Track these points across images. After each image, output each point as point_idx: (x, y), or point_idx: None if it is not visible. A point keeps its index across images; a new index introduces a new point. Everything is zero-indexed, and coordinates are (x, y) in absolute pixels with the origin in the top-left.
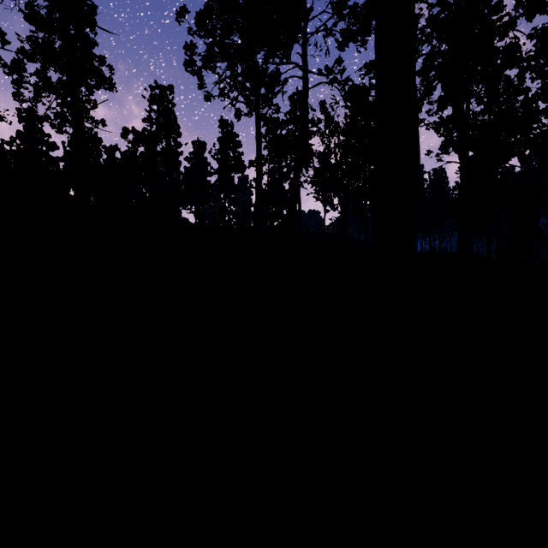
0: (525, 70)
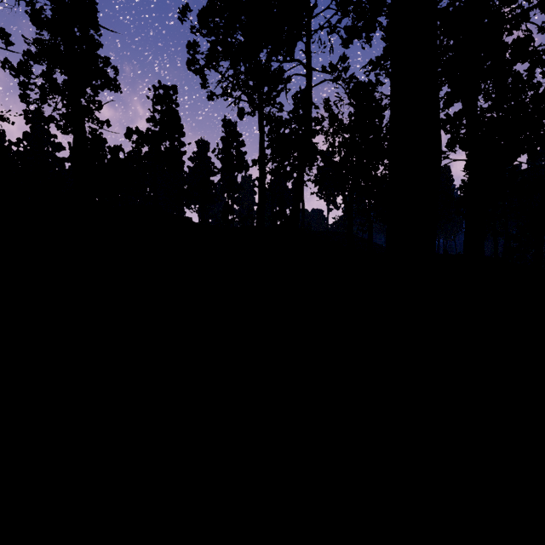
0: (535, 65)
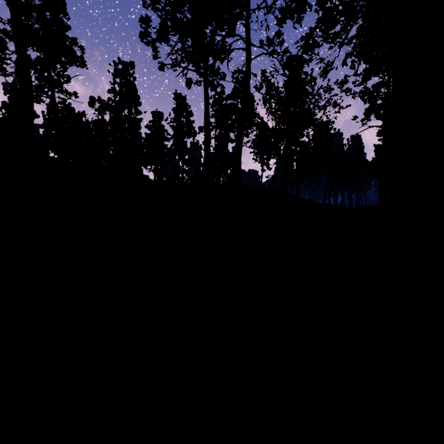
0: None
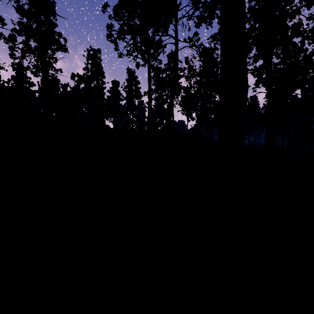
0: (305, 38)
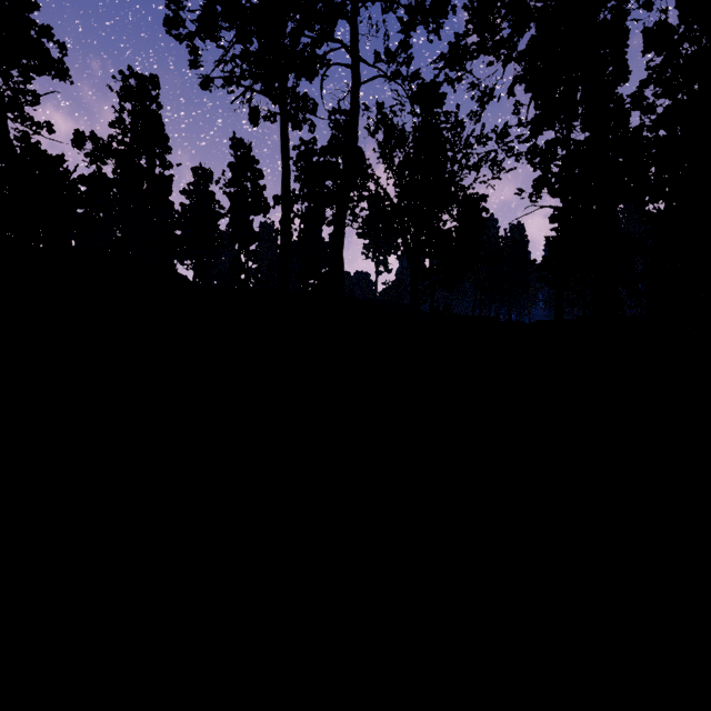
0: (646, 84)
